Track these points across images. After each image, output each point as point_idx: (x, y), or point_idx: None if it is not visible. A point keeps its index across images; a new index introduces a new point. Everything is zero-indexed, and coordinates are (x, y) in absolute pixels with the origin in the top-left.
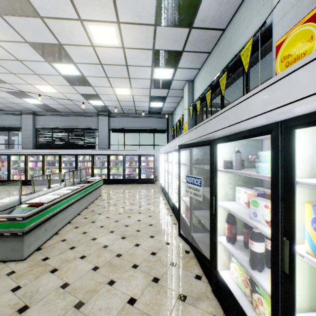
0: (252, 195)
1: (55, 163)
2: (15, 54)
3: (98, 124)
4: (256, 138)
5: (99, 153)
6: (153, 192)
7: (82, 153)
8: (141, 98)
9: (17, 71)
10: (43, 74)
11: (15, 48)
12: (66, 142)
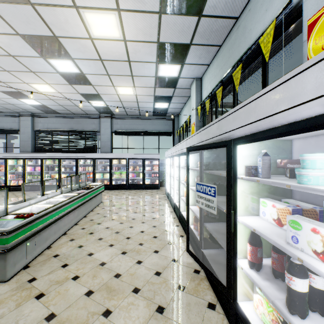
0: (284, 210)
1: (55, 168)
2: (6, 49)
3: (99, 126)
4: (286, 138)
5: (101, 157)
6: (158, 199)
7: (83, 157)
8: (145, 99)
9: (11, 68)
10: (39, 72)
11: (6, 41)
12: (66, 146)
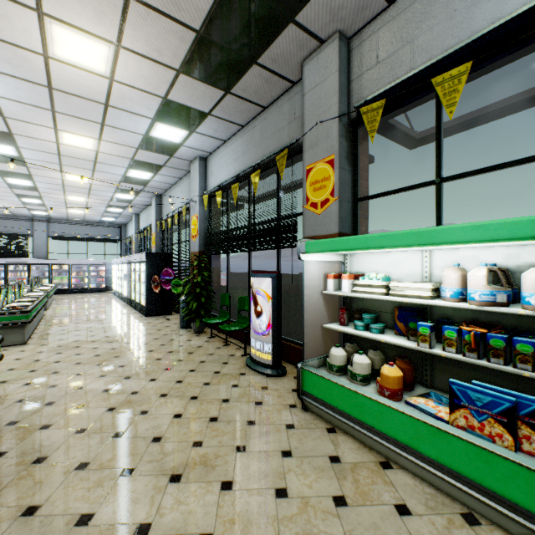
0: None
1: None
2: None
3: (32, 229)
4: None
5: (38, 263)
6: (106, 296)
7: (15, 262)
8: (94, 215)
9: None
10: (3, 199)
11: None
12: None
